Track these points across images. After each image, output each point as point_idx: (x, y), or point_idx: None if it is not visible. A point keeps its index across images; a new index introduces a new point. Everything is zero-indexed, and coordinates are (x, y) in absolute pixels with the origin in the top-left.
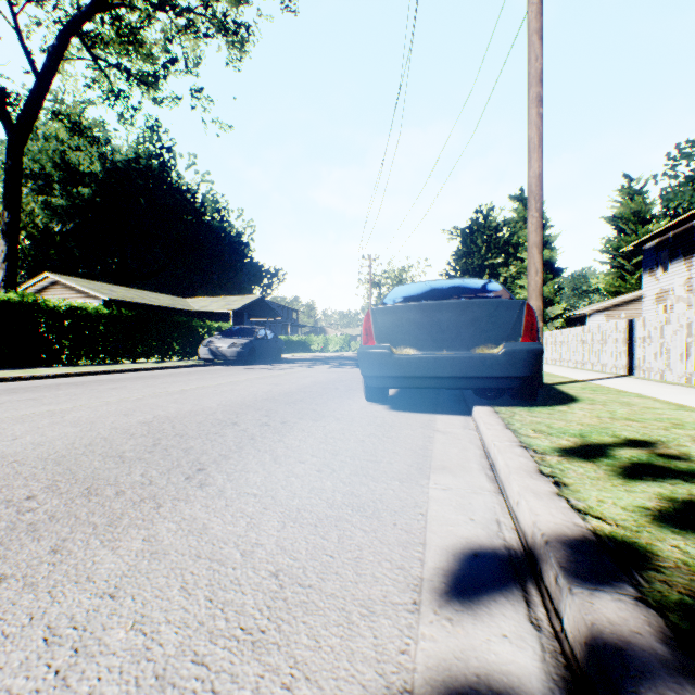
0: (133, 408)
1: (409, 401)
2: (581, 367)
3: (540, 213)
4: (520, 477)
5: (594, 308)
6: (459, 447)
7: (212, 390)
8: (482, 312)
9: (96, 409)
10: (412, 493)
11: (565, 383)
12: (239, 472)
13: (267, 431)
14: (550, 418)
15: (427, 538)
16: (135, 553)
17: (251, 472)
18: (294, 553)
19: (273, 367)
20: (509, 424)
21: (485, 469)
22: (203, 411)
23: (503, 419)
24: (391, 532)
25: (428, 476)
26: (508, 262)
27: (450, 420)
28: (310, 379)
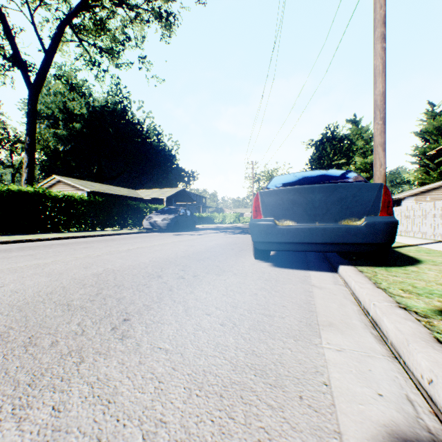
0: (91, 263)
1: (286, 259)
2: (405, 235)
3: (383, 121)
4: (422, 347)
5: (407, 194)
6: (337, 303)
7: (148, 249)
8: (347, 193)
9: (67, 263)
10: (308, 354)
11: (401, 247)
12: (156, 324)
13: (182, 283)
14: (408, 278)
15: (340, 423)
16: (38, 429)
17: (166, 324)
18: (199, 440)
19: (189, 234)
20: (377, 282)
21: (369, 327)
22: (139, 265)
23: (369, 278)
24: (299, 411)
25: (318, 333)
26: (349, 162)
27: (321, 276)
28: (214, 242)
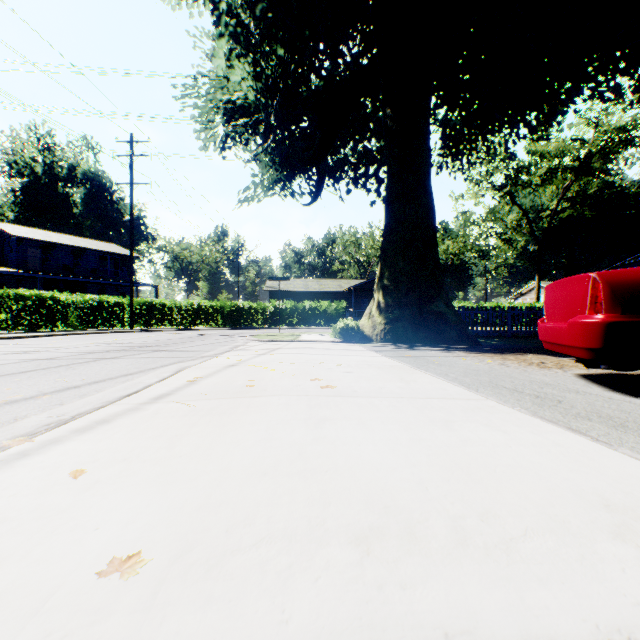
0: None
1: None
2: None
3: None
4: None
5: None
6: None
7: None
8: None
9: None
10: None
11: None
12: None
13: None
14: None
15: None
16: None
17: None
18: None
19: None
20: None
21: None
22: None
23: None
24: None
25: None
26: None
27: None
28: None
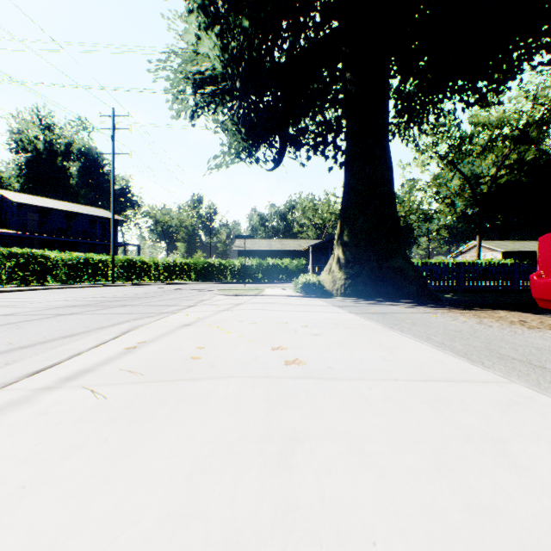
0: None
1: None
2: None
3: None
4: None
5: None
6: None
7: None
8: None
9: None
10: None
11: None
12: None
13: None
14: None
15: None
16: None
17: None
18: None
19: None
20: None
21: None
22: None
23: None
24: None
25: None
26: None
27: None
28: None
